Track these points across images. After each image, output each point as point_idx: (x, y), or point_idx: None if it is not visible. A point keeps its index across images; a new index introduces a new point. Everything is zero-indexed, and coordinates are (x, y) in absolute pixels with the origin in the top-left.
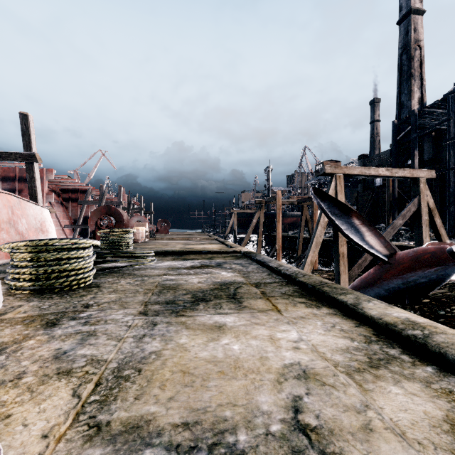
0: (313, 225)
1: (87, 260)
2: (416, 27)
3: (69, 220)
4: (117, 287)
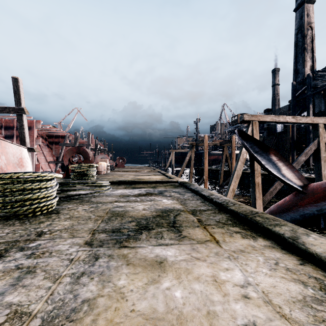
0: (232, 161)
1: (49, 190)
2: (308, 13)
3: (53, 158)
4: (73, 214)
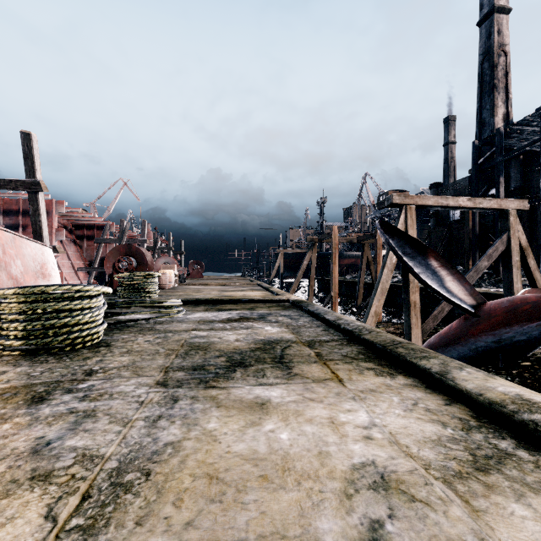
0: (377, 268)
1: (94, 312)
2: (500, 28)
3: (83, 262)
4: (132, 347)
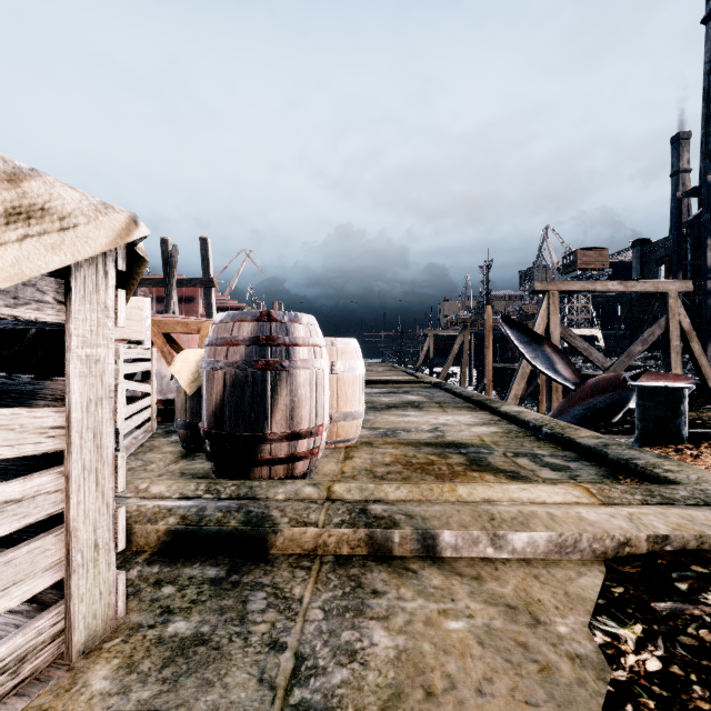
0: None
1: None
2: None
3: None
4: None
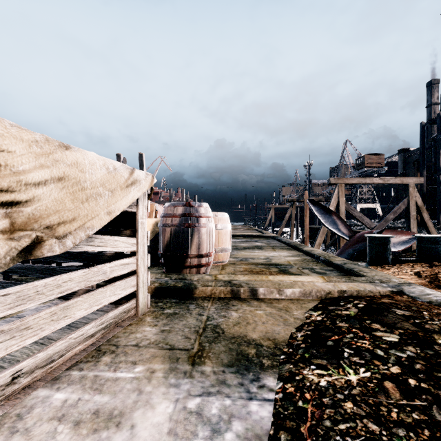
0: None
1: None
2: None
3: None
4: None
